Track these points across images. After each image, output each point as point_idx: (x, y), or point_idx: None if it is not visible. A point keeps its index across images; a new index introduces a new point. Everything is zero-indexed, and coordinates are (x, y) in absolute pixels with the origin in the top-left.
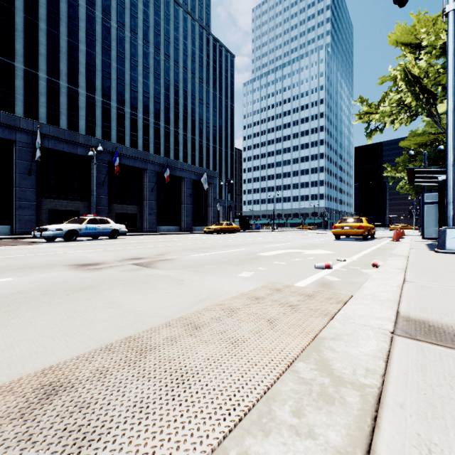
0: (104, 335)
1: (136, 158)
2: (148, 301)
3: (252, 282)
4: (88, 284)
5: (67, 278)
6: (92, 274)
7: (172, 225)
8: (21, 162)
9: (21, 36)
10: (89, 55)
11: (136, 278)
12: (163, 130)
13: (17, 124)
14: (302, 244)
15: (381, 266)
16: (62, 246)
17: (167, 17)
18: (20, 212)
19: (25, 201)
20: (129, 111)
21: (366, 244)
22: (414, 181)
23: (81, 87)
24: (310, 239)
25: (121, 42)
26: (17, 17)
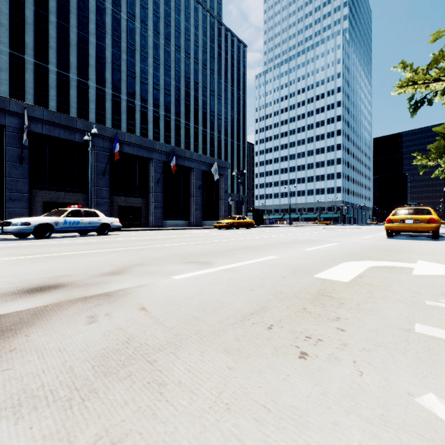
0: None
1: (141, 146)
2: None
3: None
4: None
5: None
6: None
7: (180, 220)
8: (11, 149)
9: (31, 29)
10: (99, 47)
11: None
12: (173, 123)
13: (6, 106)
14: (356, 245)
15: None
16: (8, 247)
17: (178, 7)
18: (10, 205)
19: (16, 192)
20: (139, 103)
21: None
22: None
23: (91, 79)
24: (351, 236)
25: (131, 33)
26: (27, 10)
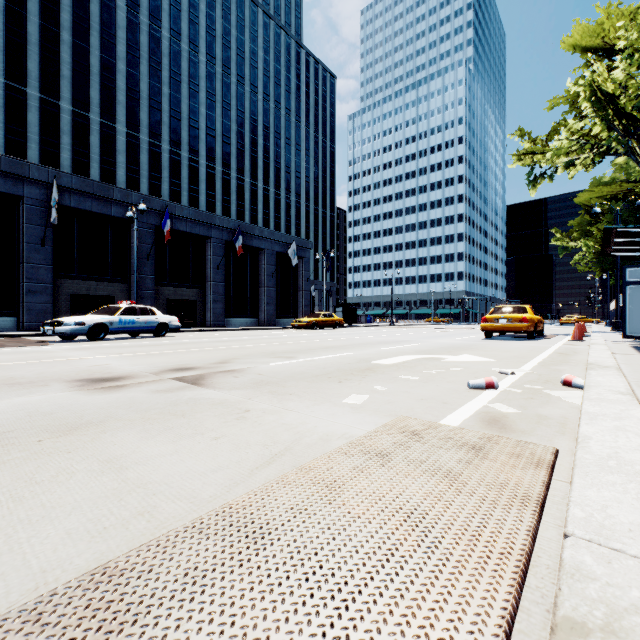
0: (58, 553)
1: (196, 221)
2: (178, 457)
3: (366, 415)
4: (86, 418)
5: (57, 405)
6: (102, 398)
7: (247, 317)
8: (31, 227)
9: (36, 51)
10: (131, 77)
11: (172, 406)
12: (234, 182)
13: (25, 172)
14: (437, 345)
15: (589, 388)
16: (81, 348)
17: (240, 22)
18: (29, 299)
19: (36, 283)
20: (186, 155)
21: (535, 346)
22: (612, 250)
23: (119, 122)
24: (447, 337)
25: (176, 58)
26: (30, 24)
